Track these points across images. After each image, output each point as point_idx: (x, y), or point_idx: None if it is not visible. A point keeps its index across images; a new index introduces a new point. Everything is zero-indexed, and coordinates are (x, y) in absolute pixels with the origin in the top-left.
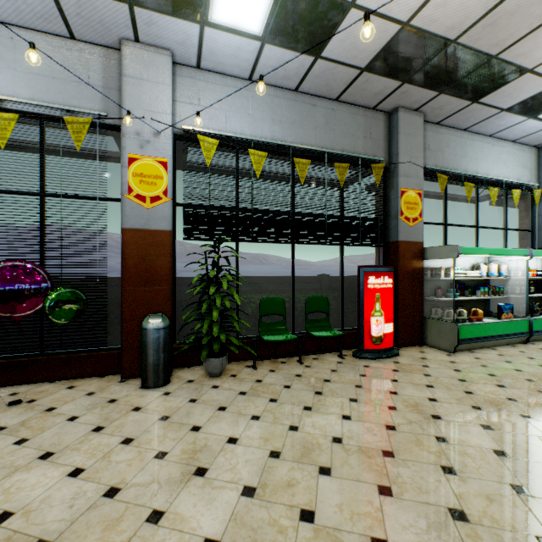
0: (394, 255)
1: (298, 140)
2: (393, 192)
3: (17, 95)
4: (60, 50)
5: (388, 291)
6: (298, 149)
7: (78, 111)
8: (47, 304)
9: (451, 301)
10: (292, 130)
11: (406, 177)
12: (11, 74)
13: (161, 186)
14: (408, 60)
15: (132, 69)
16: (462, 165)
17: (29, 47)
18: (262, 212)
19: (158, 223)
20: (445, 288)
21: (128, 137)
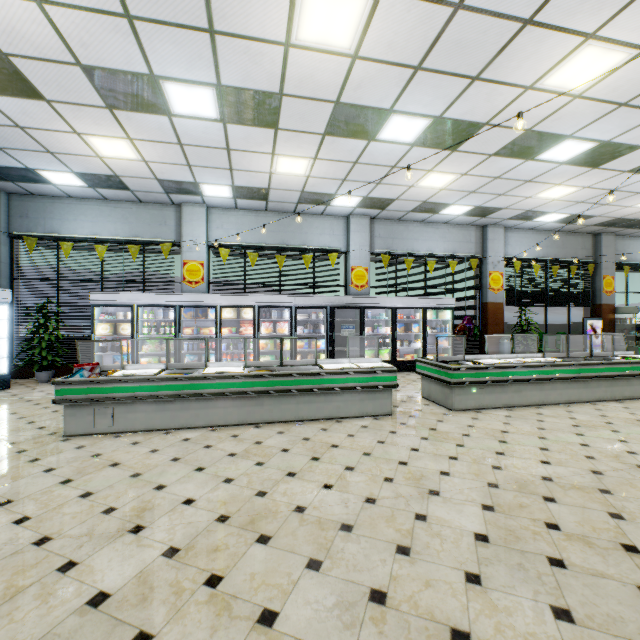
0: (598, 311)
1: (549, 255)
2: (597, 277)
3: (449, 251)
4: (461, 230)
5: (599, 330)
6: (551, 260)
7: (470, 255)
8: (475, 332)
9: (631, 337)
10: (546, 250)
11: (605, 269)
12: (447, 243)
13: (500, 284)
14: (614, 223)
15: (490, 236)
16: (637, 257)
17: (452, 231)
18: (536, 292)
19: (499, 300)
20: (627, 330)
21: (489, 264)
